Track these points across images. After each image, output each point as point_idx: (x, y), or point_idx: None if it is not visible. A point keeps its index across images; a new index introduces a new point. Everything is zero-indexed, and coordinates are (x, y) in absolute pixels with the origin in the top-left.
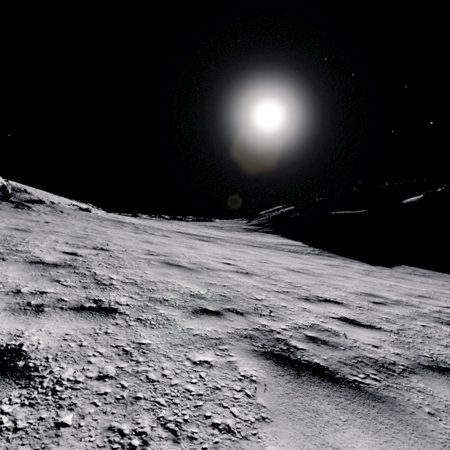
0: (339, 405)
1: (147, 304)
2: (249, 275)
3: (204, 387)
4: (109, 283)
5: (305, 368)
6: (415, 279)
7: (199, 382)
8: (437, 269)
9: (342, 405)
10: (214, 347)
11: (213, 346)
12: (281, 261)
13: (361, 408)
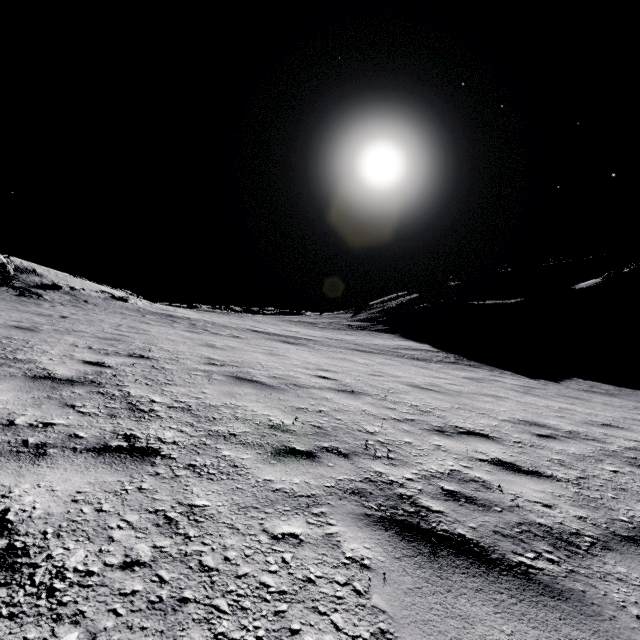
0: (499, 606)
1: (204, 441)
2: (355, 395)
3: (290, 578)
4: (149, 409)
5: (444, 544)
6: (594, 399)
7: (281, 571)
8: (625, 384)
9: (505, 606)
10: (304, 511)
11: (303, 509)
12: (401, 373)
13: (533, 612)
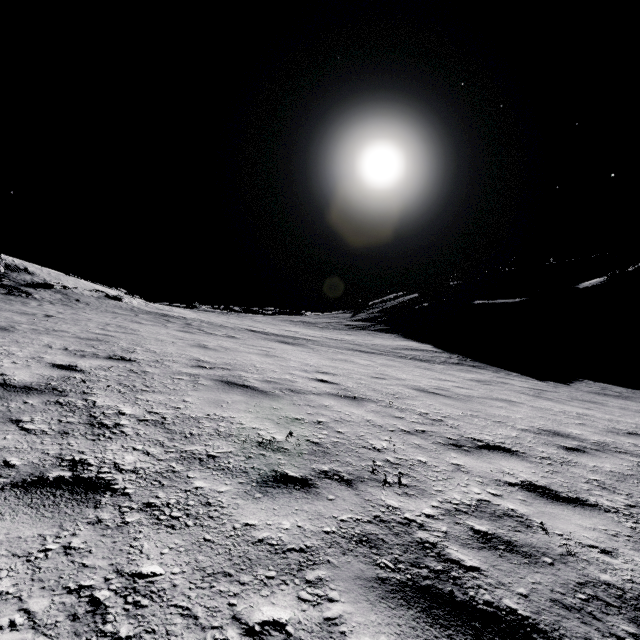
0: None
1: (173, 466)
2: (358, 402)
3: None
4: (113, 423)
5: (491, 629)
6: (609, 403)
7: None
8: (638, 386)
9: None
10: (295, 576)
11: (293, 574)
12: (405, 375)
13: None
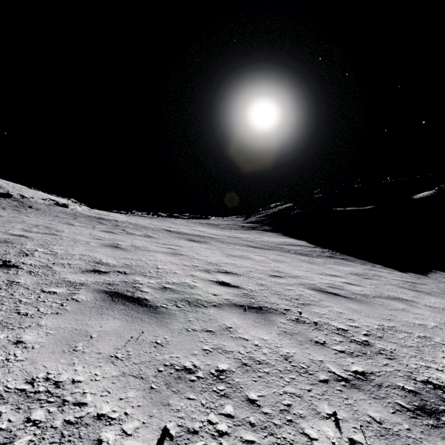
0: None
1: None
2: (265, 316)
3: None
4: None
5: None
6: None
7: None
8: None
9: None
10: None
11: None
12: (297, 271)
13: None
